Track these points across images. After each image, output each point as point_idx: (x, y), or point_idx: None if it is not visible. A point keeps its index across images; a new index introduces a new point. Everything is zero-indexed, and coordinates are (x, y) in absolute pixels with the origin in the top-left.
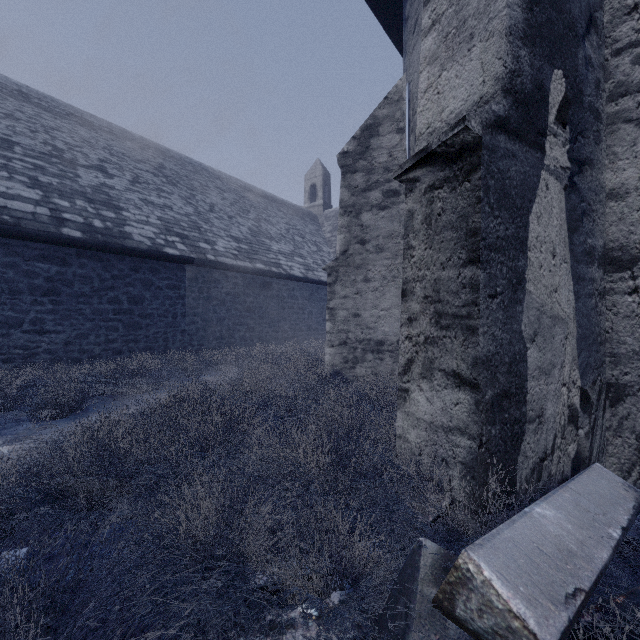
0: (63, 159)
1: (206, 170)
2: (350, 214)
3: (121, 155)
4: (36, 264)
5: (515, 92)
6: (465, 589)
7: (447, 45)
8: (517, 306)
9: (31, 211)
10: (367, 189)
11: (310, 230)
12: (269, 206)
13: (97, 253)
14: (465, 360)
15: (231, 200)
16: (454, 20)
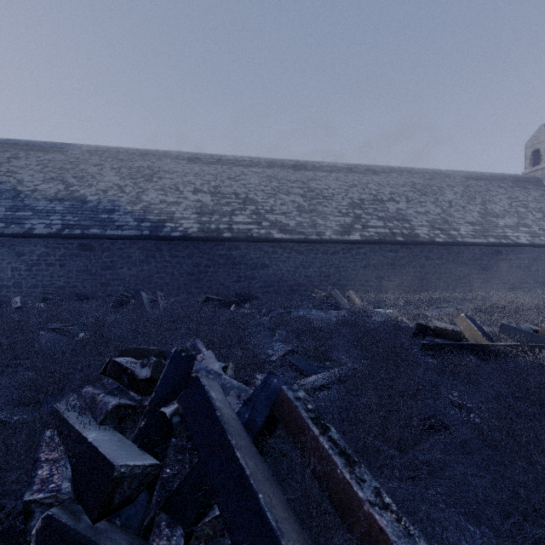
0: (379, 200)
1: (437, 173)
2: None
3: (394, 186)
4: (388, 253)
5: None
6: None
7: None
8: None
9: (384, 232)
10: None
11: (533, 197)
12: (490, 186)
13: (407, 246)
14: None
15: (460, 193)
16: None
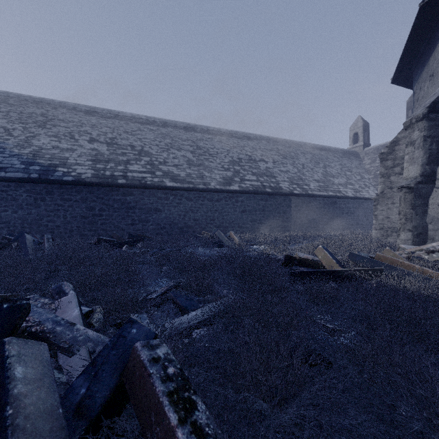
0: (253, 160)
1: (293, 143)
2: (384, 177)
3: (264, 150)
4: (260, 201)
5: (424, 175)
6: (399, 248)
7: (410, 161)
8: (424, 217)
9: (257, 184)
10: (393, 167)
11: (355, 165)
12: (328, 155)
13: (274, 196)
14: (410, 227)
15: (309, 158)
16: (411, 156)
